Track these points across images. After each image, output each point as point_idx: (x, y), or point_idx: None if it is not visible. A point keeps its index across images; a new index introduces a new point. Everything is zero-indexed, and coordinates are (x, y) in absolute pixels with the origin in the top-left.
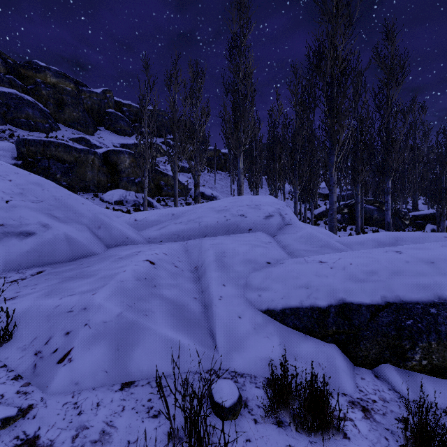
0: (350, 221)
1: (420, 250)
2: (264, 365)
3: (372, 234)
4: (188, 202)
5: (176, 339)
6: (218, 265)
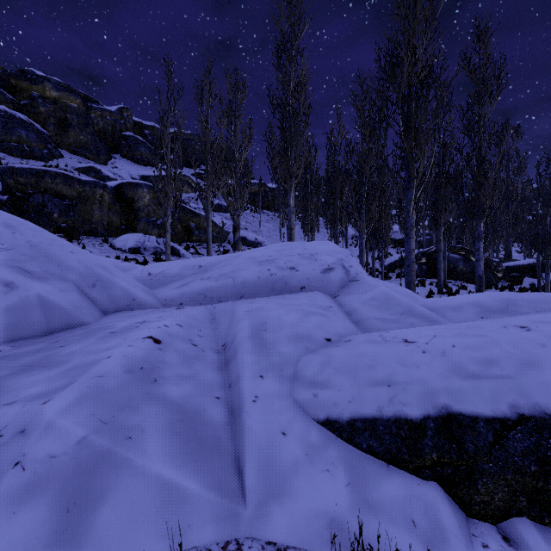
0: (429, 273)
1: None
2: (322, 528)
3: (471, 295)
4: (225, 249)
5: (175, 483)
6: (254, 343)
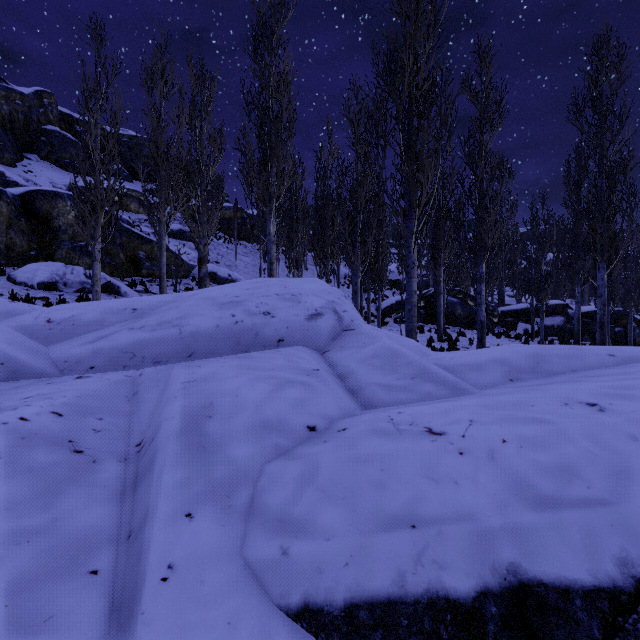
0: (427, 318)
1: (639, 401)
2: None
3: (493, 349)
4: (187, 287)
5: None
6: (187, 443)
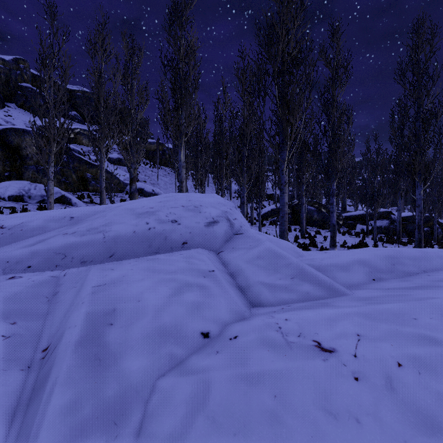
0: (293, 221)
1: None
2: None
3: (355, 252)
4: (122, 199)
5: None
6: (84, 356)
